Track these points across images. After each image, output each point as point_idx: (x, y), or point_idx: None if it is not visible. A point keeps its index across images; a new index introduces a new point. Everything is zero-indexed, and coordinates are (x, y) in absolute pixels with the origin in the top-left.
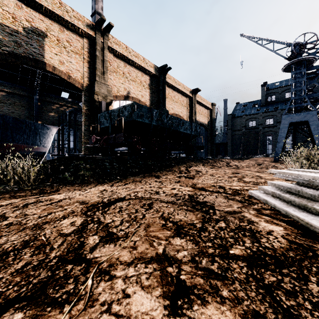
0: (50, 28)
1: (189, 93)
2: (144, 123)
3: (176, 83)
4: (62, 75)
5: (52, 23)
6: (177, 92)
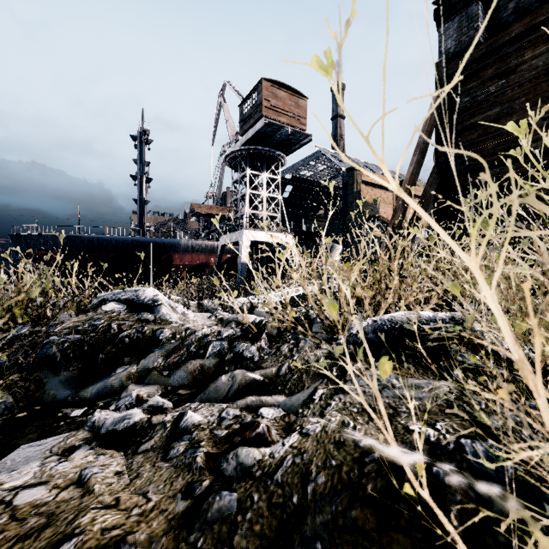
0: (381, 194)
1: None
2: None
3: None
4: (385, 220)
5: (381, 191)
6: None
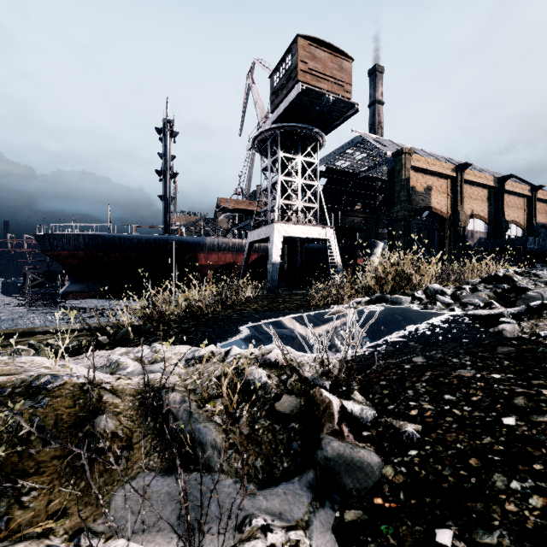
0: (433, 182)
1: (528, 193)
2: (530, 248)
3: (513, 187)
4: (438, 212)
5: (434, 178)
6: (513, 196)
